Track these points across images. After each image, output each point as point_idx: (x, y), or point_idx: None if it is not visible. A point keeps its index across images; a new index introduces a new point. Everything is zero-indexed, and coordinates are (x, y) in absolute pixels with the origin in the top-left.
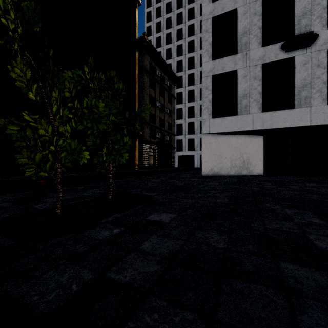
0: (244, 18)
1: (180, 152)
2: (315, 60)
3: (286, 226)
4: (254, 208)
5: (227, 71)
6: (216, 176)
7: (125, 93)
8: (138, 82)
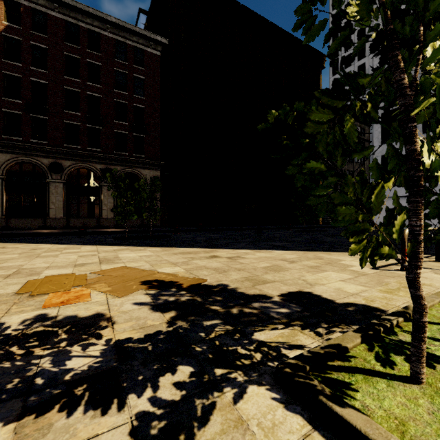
0: None
1: None
2: None
3: None
4: None
5: None
6: None
7: None
8: None
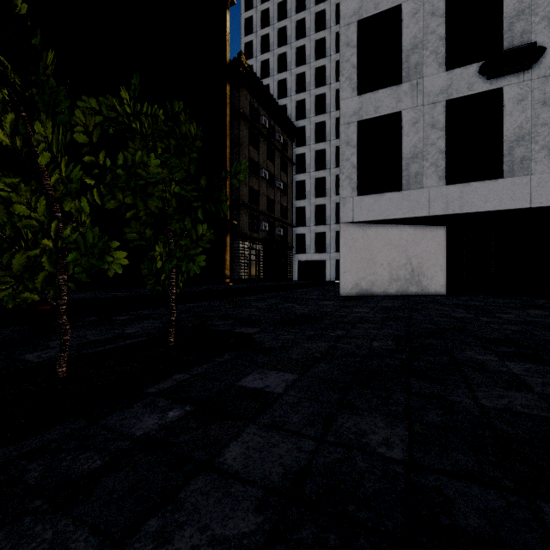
0: (414, 22)
1: (301, 255)
2: (539, 94)
3: (521, 403)
4: (447, 360)
5: (384, 114)
6: (365, 295)
7: (201, 142)
8: (230, 136)
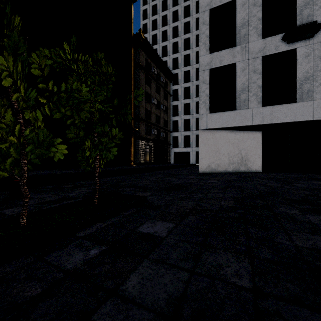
0: (243, 9)
1: (175, 149)
2: (318, 52)
3: None
4: (269, 213)
5: (225, 64)
6: (214, 172)
7: (115, 78)
8: (134, 79)
